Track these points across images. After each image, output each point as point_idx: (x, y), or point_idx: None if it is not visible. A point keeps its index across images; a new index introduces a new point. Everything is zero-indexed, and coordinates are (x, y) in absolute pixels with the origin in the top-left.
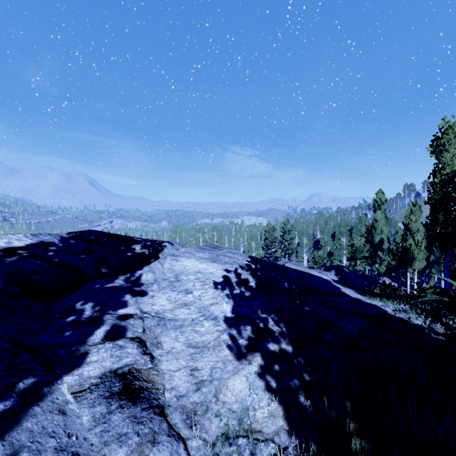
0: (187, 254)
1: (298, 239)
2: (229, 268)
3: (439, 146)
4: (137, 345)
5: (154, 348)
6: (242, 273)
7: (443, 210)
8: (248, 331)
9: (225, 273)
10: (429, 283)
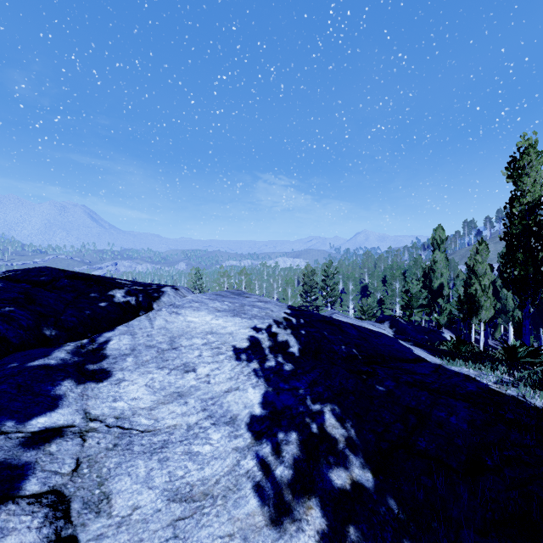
0: (195, 304)
1: (343, 284)
2: (259, 324)
3: (518, 169)
4: (43, 515)
5: (88, 515)
6: (279, 332)
7: (523, 247)
8: (292, 445)
9: (252, 334)
10: (494, 335)
